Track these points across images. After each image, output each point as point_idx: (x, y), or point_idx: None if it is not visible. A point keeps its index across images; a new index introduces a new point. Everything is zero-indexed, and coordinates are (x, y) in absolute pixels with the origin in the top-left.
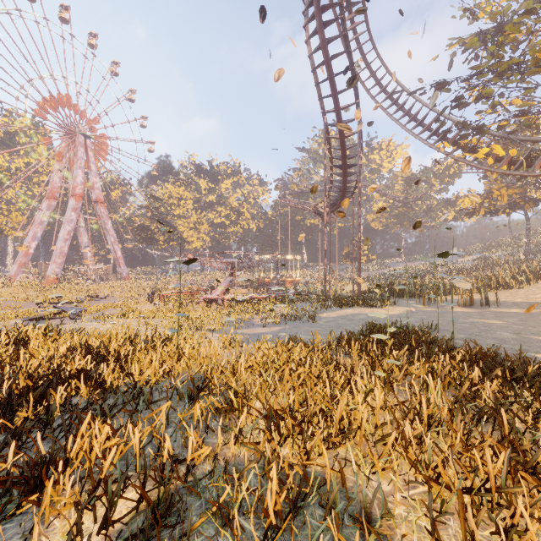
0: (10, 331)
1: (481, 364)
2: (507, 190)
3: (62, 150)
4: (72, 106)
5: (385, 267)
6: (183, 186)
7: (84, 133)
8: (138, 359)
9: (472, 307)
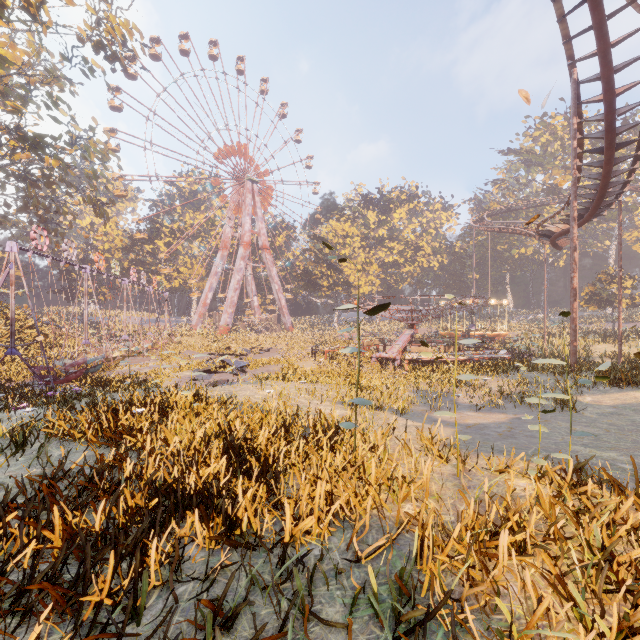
0: (164, 393)
1: None
2: None
3: (232, 199)
4: (241, 153)
5: None
6: (349, 221)
7: (251, 179)
8: (293, 471)
9: None
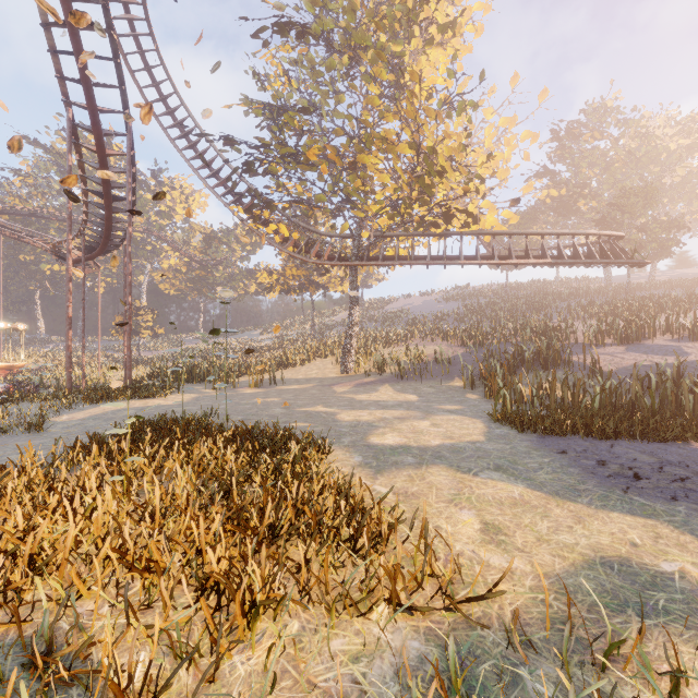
0: None
1: (239, 442)
2: (297, 271)
3: None
4: None
5: (178, 345)
6: None
7: None
8: None
9: (262, 387)
